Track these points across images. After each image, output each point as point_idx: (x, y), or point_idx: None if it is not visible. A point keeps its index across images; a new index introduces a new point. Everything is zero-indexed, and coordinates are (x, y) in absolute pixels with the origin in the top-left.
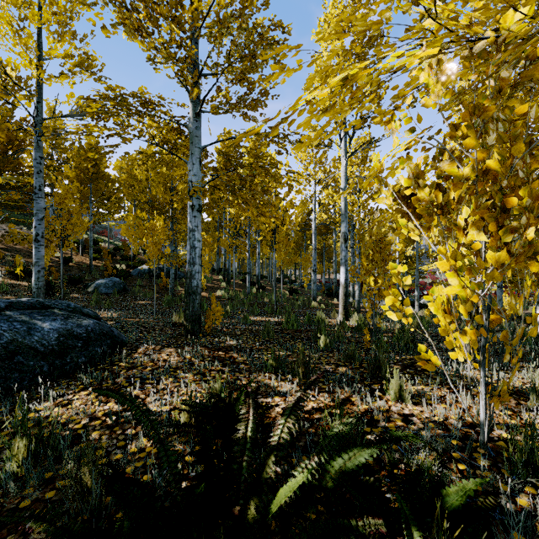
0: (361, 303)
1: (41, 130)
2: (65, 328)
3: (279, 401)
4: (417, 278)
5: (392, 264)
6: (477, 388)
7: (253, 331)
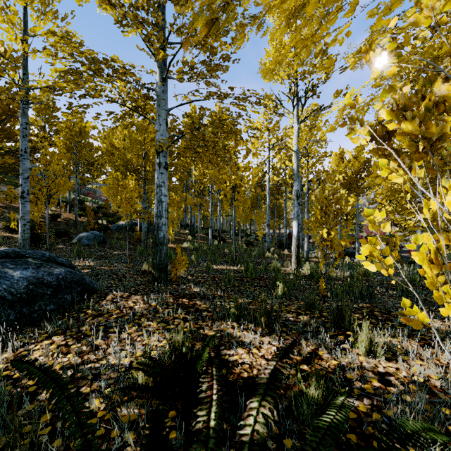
0: (314, 253)
1: (27, 99)
2: (35, 277)
3: (242, 353)
4: (357, 232)
5: (368, 210)
6: (448, 341)
7: (215, 279)
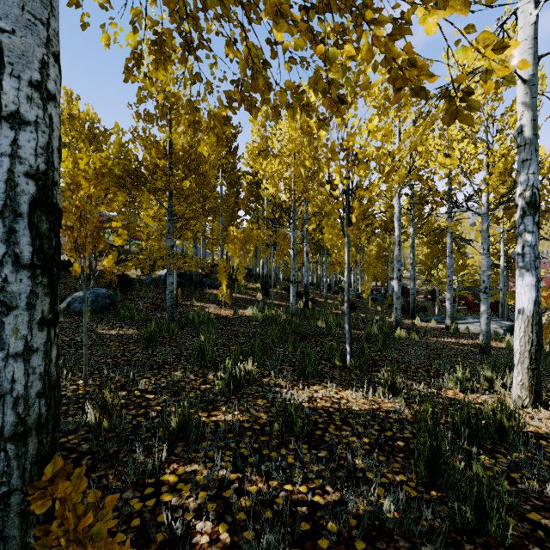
0: None
1: None
2: None
3: None
4: None
5: None
6: None
7: None
